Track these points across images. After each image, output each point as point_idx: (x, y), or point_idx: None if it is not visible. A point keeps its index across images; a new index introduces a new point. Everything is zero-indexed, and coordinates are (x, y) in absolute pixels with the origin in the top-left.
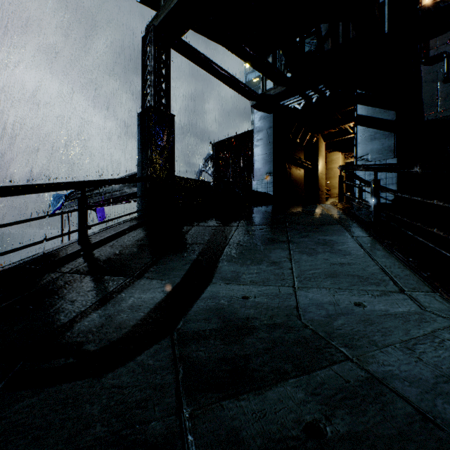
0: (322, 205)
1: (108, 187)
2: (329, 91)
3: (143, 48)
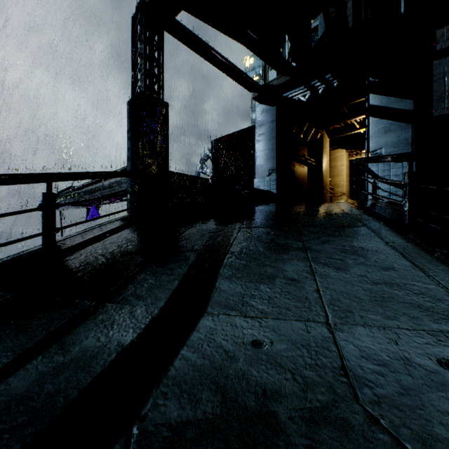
0: (335, 204)
1: (97, 184)
2: (337, 81)
3: (133, 29)
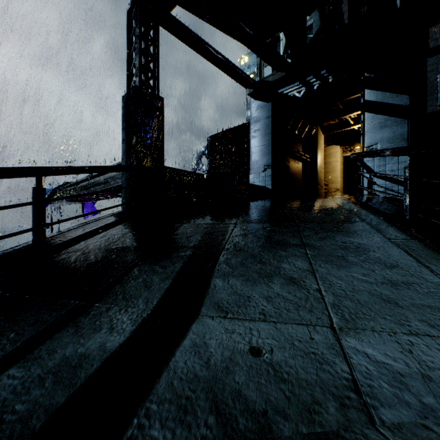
0: (332, 199)
1: (93, 180)
2: (332, 77)
3: (128, 23)
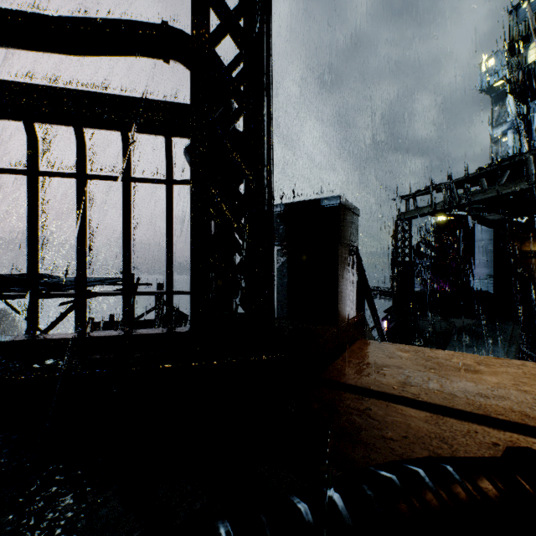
0: (515, 323)
1: None
2: None
3: (395, 227)
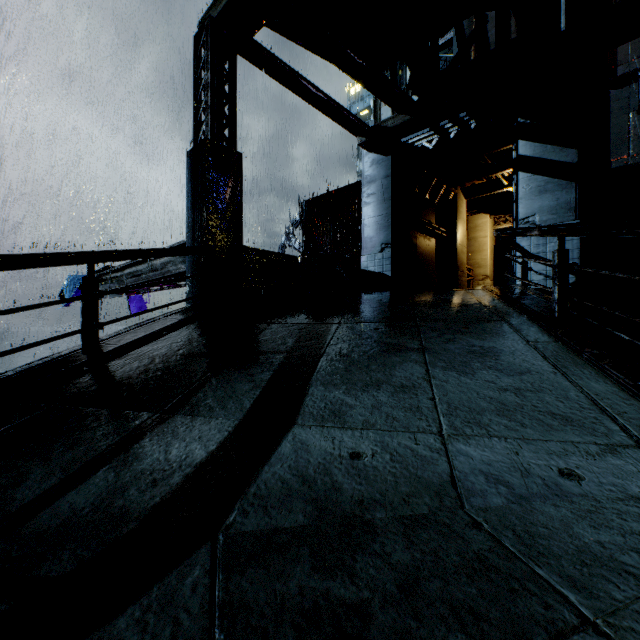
0: (469, 291)
1: (145, 264)
2: (475, 121)
3: (195, 53)
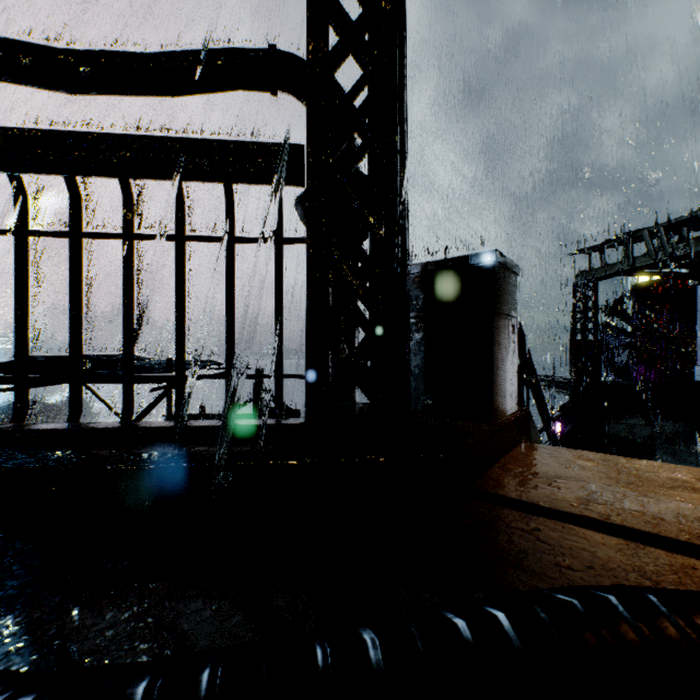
0: None
1: None
2: None
3: (573, 292)
